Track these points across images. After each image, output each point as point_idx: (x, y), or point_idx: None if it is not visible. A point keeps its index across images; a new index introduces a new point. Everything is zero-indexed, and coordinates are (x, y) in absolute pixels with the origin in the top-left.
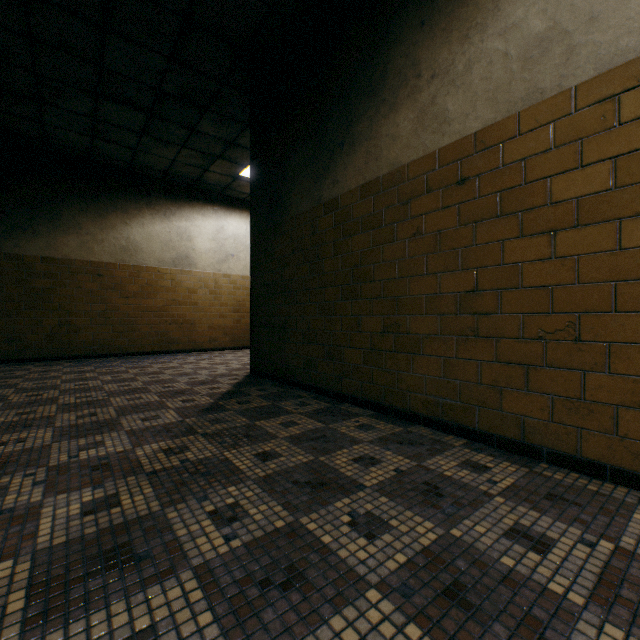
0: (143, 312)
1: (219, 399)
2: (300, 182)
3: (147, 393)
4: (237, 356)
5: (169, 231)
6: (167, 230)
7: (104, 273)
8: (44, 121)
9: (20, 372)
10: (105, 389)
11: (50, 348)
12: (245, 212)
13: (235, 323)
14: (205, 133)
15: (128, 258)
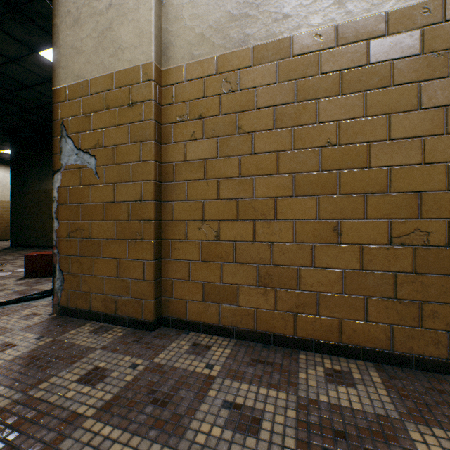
0: None
1: None
2: (34, 180)
3: None
4: None
5: None
6: None
7: None
8: None
9: None
10: None
11: None
12: (3, 165)
13: None
14: None
15: None
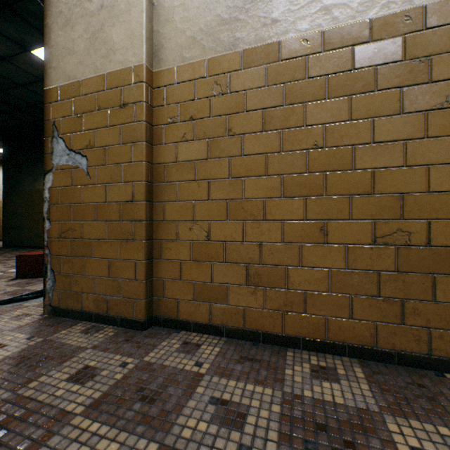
0: None
1: None
2: (27, 179)
3: None
4: None
5: None
6: None
7: None
8: None
9: None
10: None
11: None
12: None
13: None
14: None
15: None
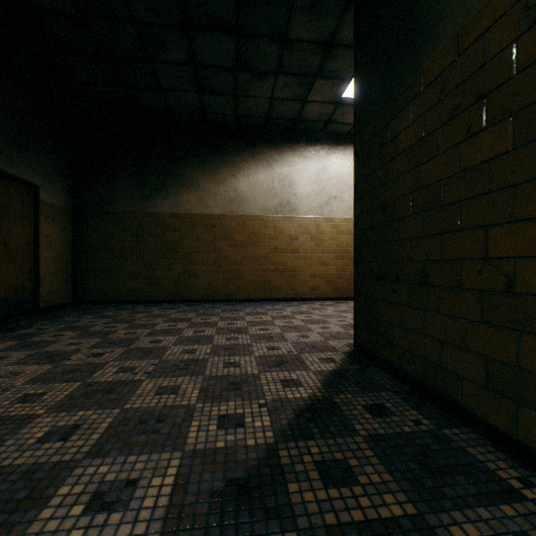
0: (248, 260)
1: (284, 432)
2: None
3: (195, 376)
4: (338, 310)
5: (271, 179)
6: (269, 178)
7: (216, 224)
8: (161, 86)
9: (140, 315)
10: (164, 355)
11: (177, 292)
12: (349, 147)
13: (338, 271)
14: (298, 40)
15: (235, 209)
